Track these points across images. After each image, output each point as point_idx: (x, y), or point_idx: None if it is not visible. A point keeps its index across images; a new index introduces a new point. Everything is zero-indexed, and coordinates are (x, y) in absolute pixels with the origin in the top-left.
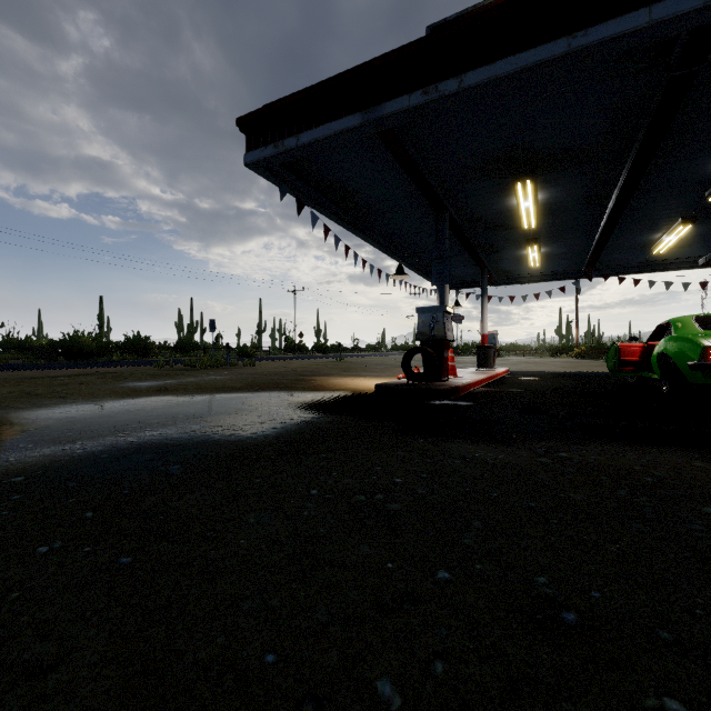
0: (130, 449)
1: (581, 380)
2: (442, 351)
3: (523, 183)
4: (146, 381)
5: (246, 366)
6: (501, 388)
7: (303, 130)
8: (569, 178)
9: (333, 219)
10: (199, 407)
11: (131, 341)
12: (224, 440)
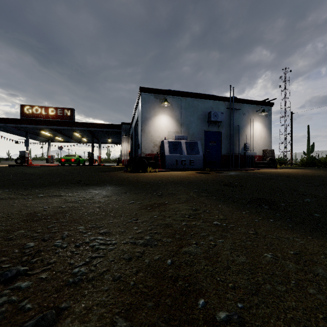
0: None
1: None
2: (25, 159)
3: (42, 131)
4: None
5: None
6: None
7: None
8: (52, 131)
9: None
10: None
11: None
12: None
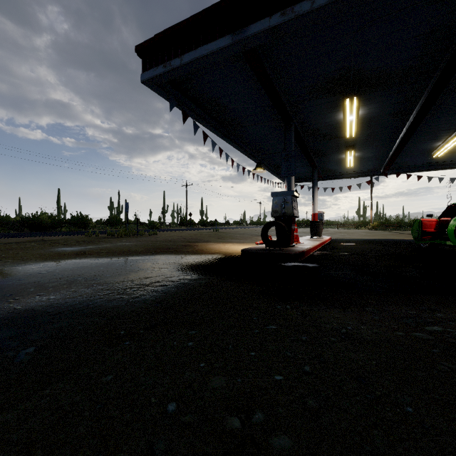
0: (3, 320)
1: (385, 245)
2: (290, 224)
3: (350, 100)
4: (72, 246)
5: (150, 235)
6: (332, 251)
7: (186, 52)
8: (384, 96)
9: (210, 129)
10: (100, 269)
11: (76, 218)
12: (104, 306)
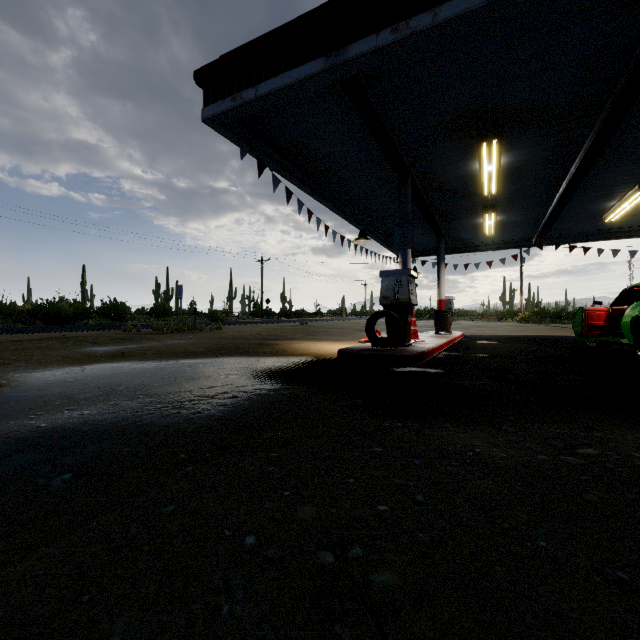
0: (26, 440)
1: (538, 344)
2: (406, 315)
3: (489, 145)
4: (106, 346)
5: (212, 330)
6: (464, 352)
7: (262, 80)
8: (535, 139)
9: (296, 183)
10: (147, 376)
11: (108, 306)
12: (156, 424)
